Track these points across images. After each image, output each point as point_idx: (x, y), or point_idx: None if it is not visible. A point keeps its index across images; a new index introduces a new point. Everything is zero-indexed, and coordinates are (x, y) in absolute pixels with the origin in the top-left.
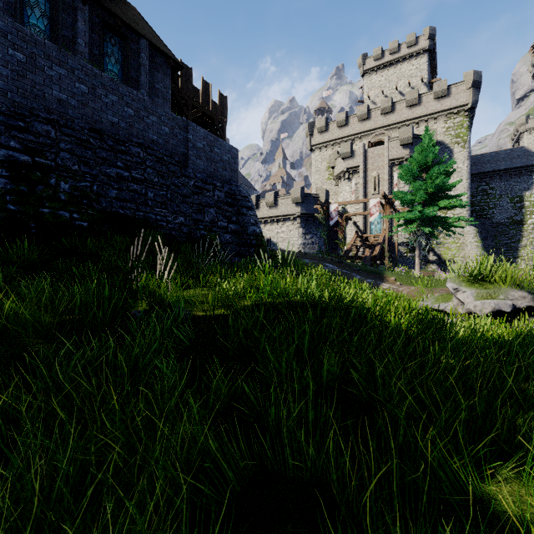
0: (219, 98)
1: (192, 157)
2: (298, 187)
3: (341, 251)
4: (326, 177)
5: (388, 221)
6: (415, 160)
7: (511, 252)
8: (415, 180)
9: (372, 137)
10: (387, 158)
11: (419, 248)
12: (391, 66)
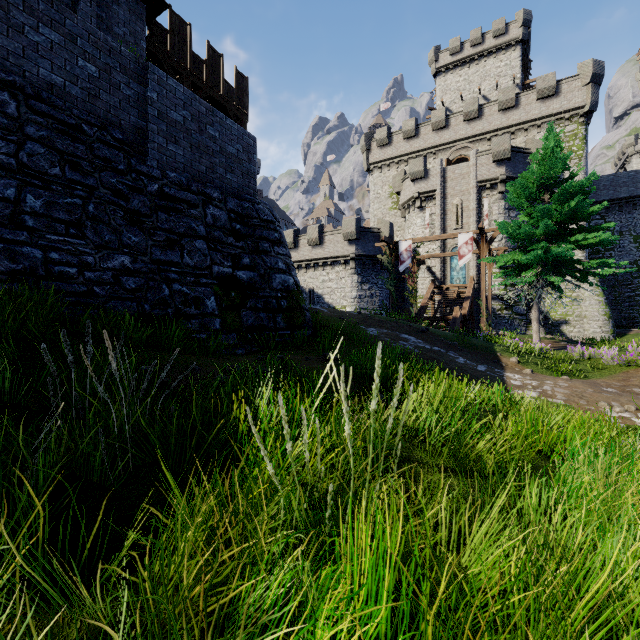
0: (236, 79)
1: (156, 136)
2: (352, 218)
3: (410, 306)
4: (389, 206)
5: (476, 266)
6: (532, 174)
7: (636, 308)
8: (531, 205)
9: (451, 152)
10: (474, 180)
11: (538, 307)
12: (472, 62)
